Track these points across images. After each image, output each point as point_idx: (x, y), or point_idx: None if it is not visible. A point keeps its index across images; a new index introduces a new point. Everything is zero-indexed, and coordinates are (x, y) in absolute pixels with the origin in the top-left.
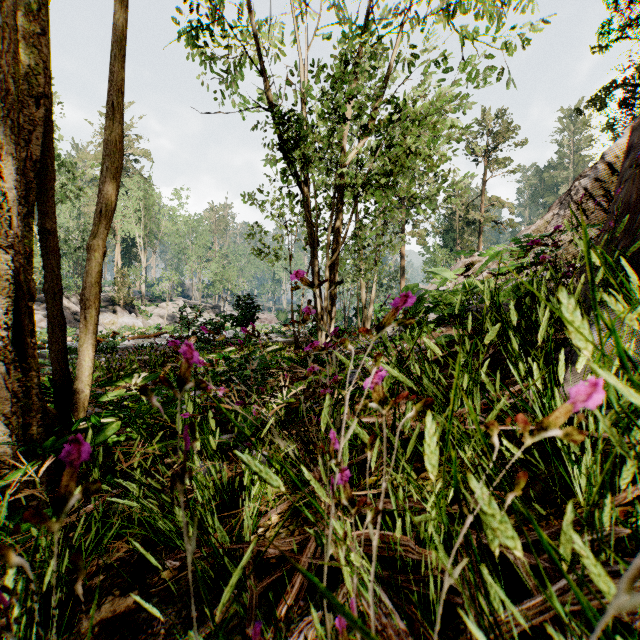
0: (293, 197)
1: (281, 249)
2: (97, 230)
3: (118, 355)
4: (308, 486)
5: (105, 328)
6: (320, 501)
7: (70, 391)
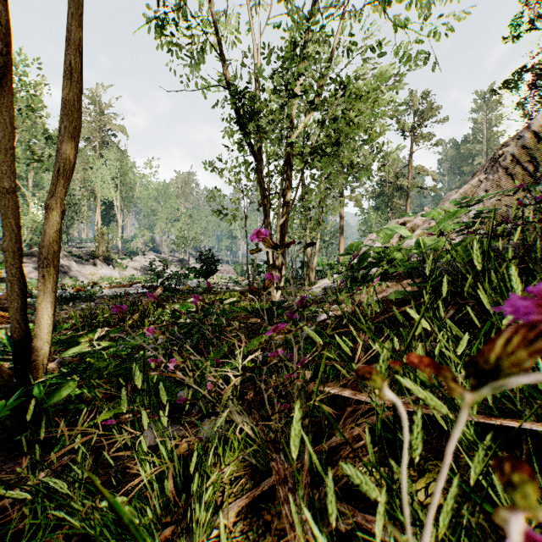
0: (248, 165)
1: (238, 210)
2: (55, 189)
3: (95, 303)
4: (268, 467)
5: (86, 278)
6: (289, 523)
7: (29, 348)
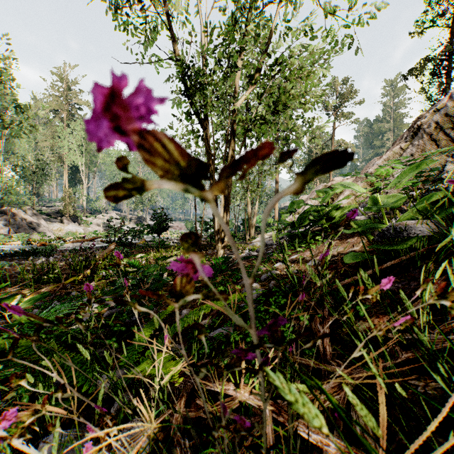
0: (196, 132)
1: None
2: None
3: (54, 257)
4: None
5: (54, 234)
6: None
7: None
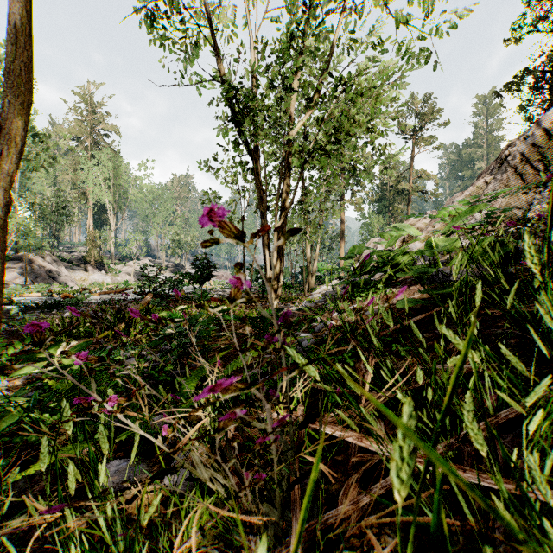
0: (244, 164)
1: (234, 213)
2: None
3: (81, 310)
4: None
5: (77, 284)
6: None
7: None
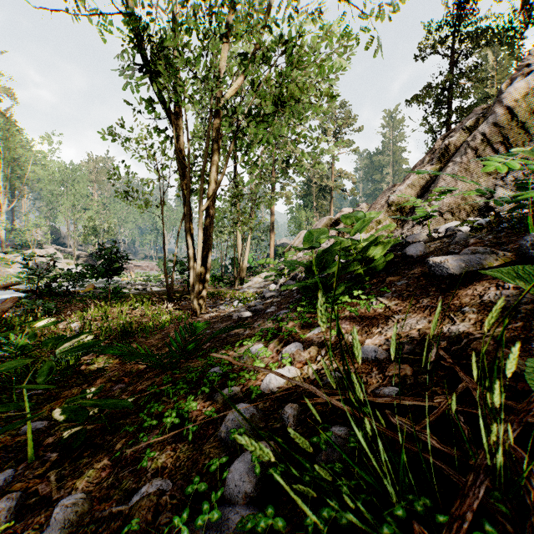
0: (161, 131)
1: (152, 194)
2: None
3: None
4: None
5: None
6: None
7: None
